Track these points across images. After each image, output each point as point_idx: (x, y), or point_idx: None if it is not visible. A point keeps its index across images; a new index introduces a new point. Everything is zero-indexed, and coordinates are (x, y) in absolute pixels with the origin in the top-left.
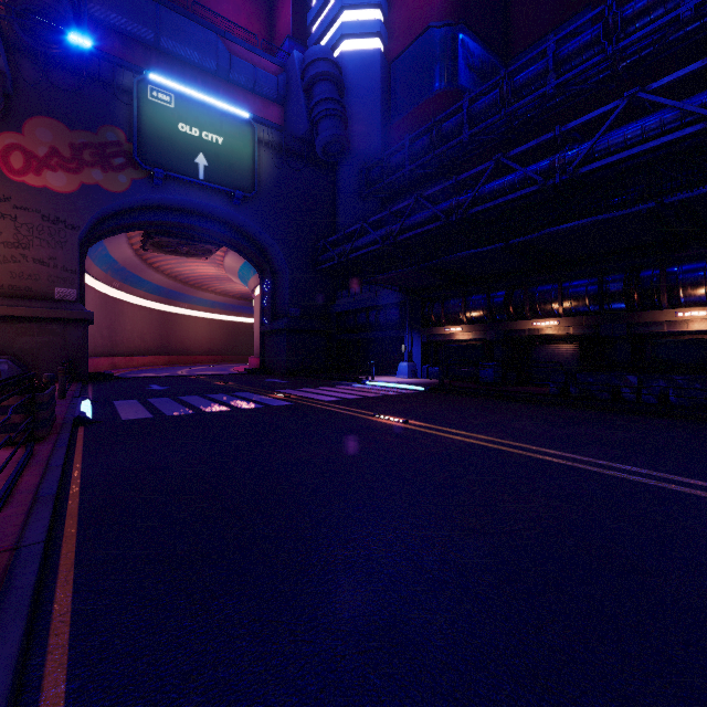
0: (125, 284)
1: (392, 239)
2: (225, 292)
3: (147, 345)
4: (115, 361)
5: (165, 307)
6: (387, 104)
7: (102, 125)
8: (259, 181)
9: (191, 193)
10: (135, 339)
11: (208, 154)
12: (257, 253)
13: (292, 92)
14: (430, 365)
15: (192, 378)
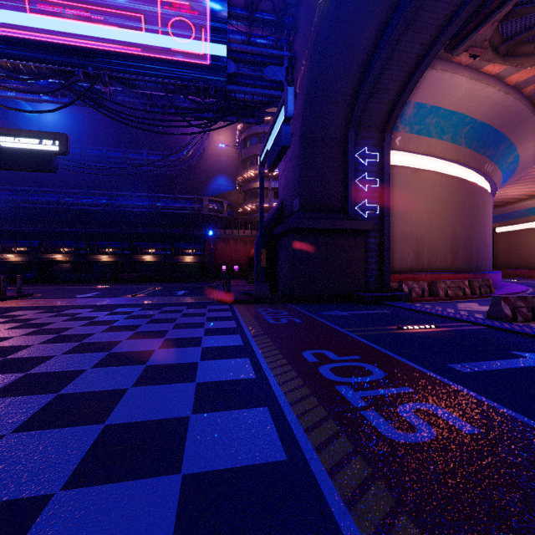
0: None
1: None
2: None
3: None
4: None
5: None
6: None
7: None
8: None
9: None
10: None
11: None
12: None
13: None
14: None
15: None
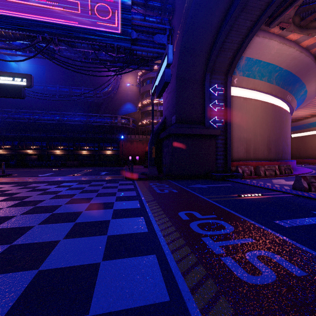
0: None
1: None
2: None
3: None
4: None
5: None
6: None
7: None
8: None
9: None
10: None
11: None
12: None
13: None
14: None
15: None
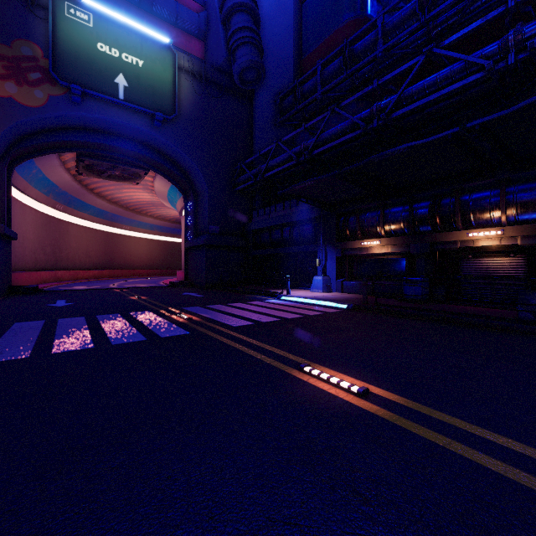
0: (69, 207)
1: (307, 153)
2: (162, 216)
3: (92, 260)
4: (58, 275)
5: (109, 229)
6: (299, 40)
7: (16, 38)
8: (179, 106)
9: (112, 113)
10: (80, 255)
11: (128, 75)
12: (180, 175)
13: (211, 26)
14: (344, 279)
15: (114, 291)
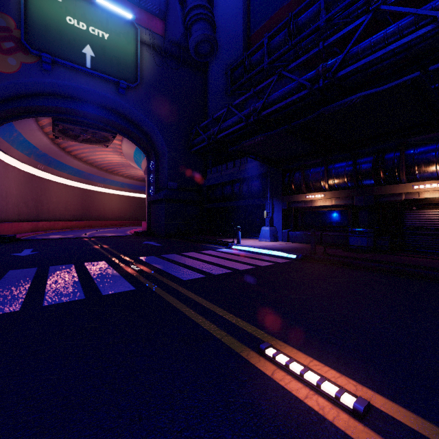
0: (49, 167)
1: (256, 115)
2: (131, 176)
3: (71, 213)
4: (39, 225)
5: (86, 186)
6: (247, 19)
7: None
8: (142, 76)
9: (80, 80)
10: (60, 209)
11: (94, 46)
12: (143, 138)
13: (170, 6)
14: (290, 229)
15: (83, 240)
